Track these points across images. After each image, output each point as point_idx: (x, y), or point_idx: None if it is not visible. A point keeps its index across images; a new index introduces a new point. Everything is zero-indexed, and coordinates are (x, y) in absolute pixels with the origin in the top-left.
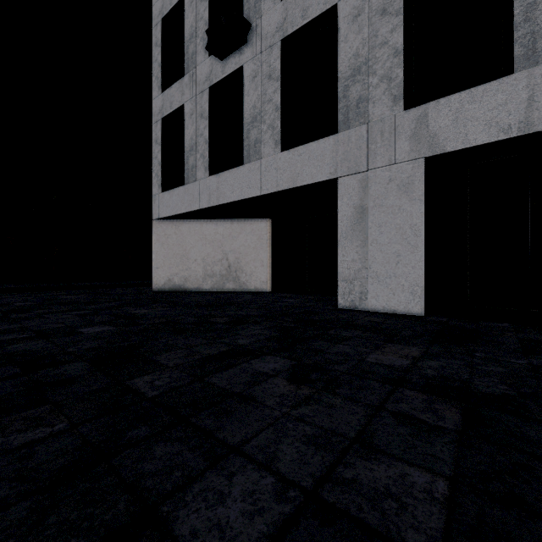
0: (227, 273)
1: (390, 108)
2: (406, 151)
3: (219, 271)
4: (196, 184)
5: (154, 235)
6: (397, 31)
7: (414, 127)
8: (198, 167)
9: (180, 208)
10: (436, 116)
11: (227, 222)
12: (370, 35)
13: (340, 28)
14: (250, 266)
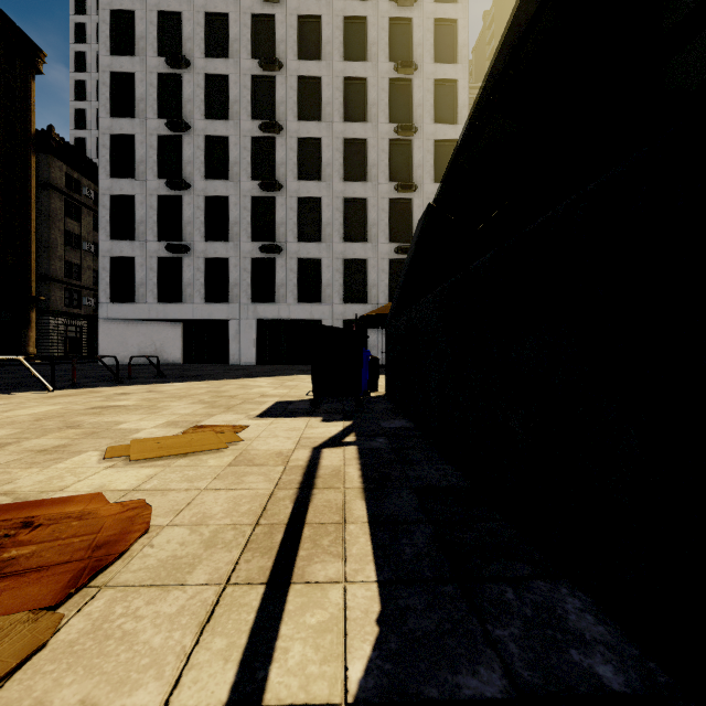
0: (155, 353)
1: (247, 301)
2: (251, 316)
3: (150, 352)
4: (146, 304)
5: (100, 329)
6: (249, 278)
7: (254, 309)
8: (148, 296)
9: (131, 316)
10: (259, 308)
11: (155, 323)
12: (241, 275)
13: (230, 267)
14: (170, 349)
